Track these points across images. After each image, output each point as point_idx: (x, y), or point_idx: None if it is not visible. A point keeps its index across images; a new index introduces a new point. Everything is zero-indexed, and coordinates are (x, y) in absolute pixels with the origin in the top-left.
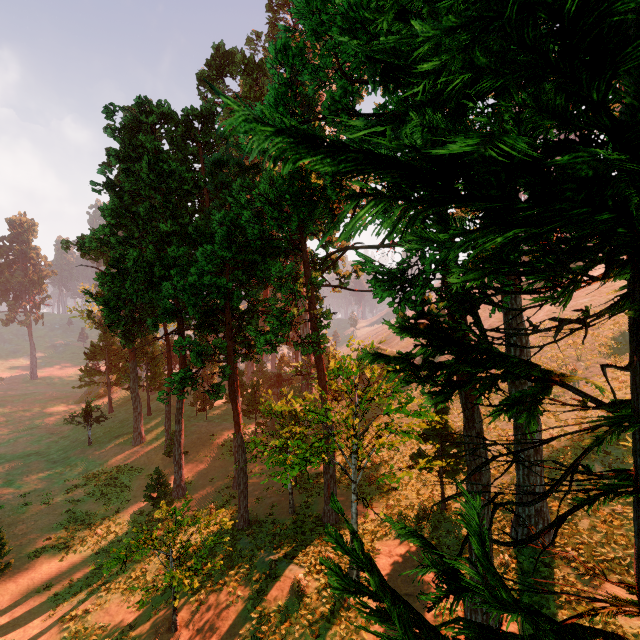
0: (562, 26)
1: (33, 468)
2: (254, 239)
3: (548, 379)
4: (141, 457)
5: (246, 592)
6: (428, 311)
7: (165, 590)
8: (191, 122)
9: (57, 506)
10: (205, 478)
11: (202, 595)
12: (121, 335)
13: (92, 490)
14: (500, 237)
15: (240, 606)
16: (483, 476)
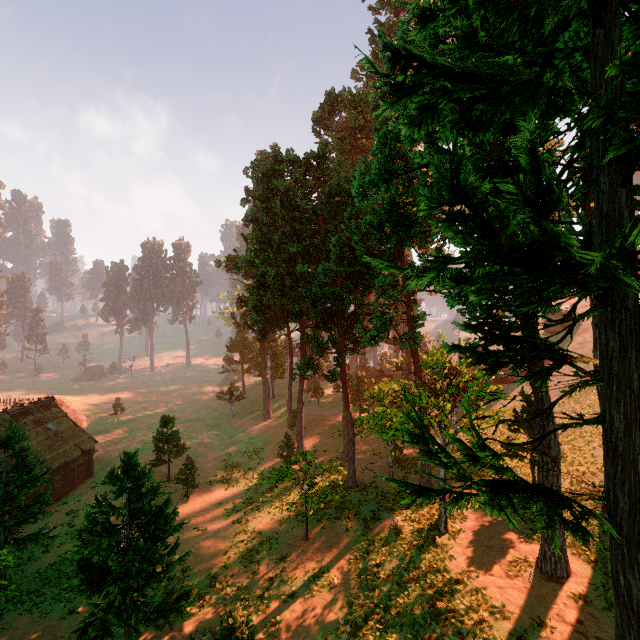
0: (477, 224)
1: (198, 429)
2: (360, 255)
3: (563, 360)
4: (270, 429)
5: (356, 526)
6: (496, 314)
7: (297, 516)
8: (310, 162)
9: (218, 456)
10: (319, 450)
11: (324, 523)
12: (258, 332)
13: (239, 448)
14: (473, 287)
15: (352, 533)
16: (552, 450)
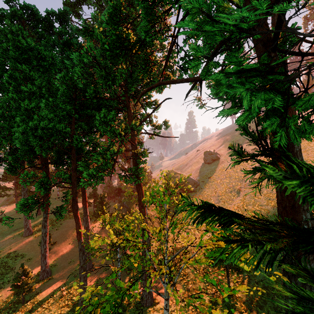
0: None
1: None
2: (91, 98)
3: None
4: (26, 245)
5: None
6: (271, 146)
7: None
8: (52, 21)
9: None
10: (66, 261)
11: None
12: (7, 167)
13: None
14: None
15: None
16: None
